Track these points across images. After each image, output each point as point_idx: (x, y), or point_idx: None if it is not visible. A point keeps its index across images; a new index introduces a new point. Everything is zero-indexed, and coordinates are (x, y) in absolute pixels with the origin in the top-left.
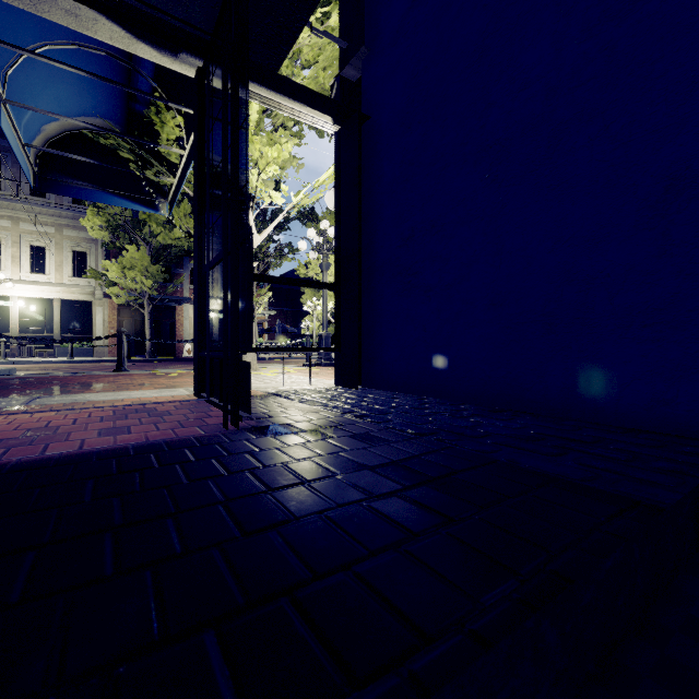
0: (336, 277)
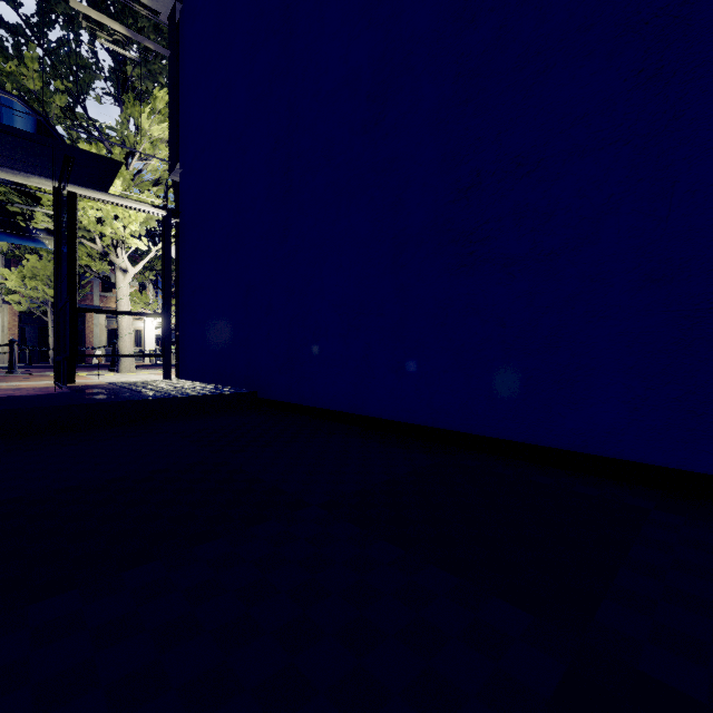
0: (163, 310)
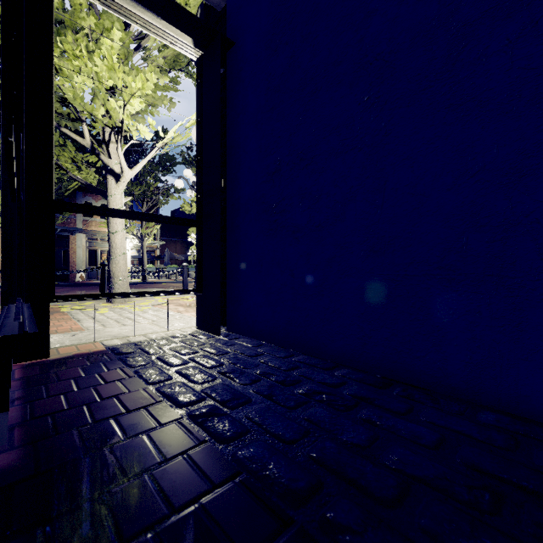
0: (199, 214)
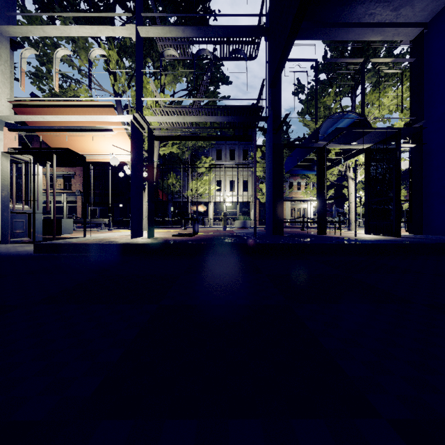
0: (410, 197)
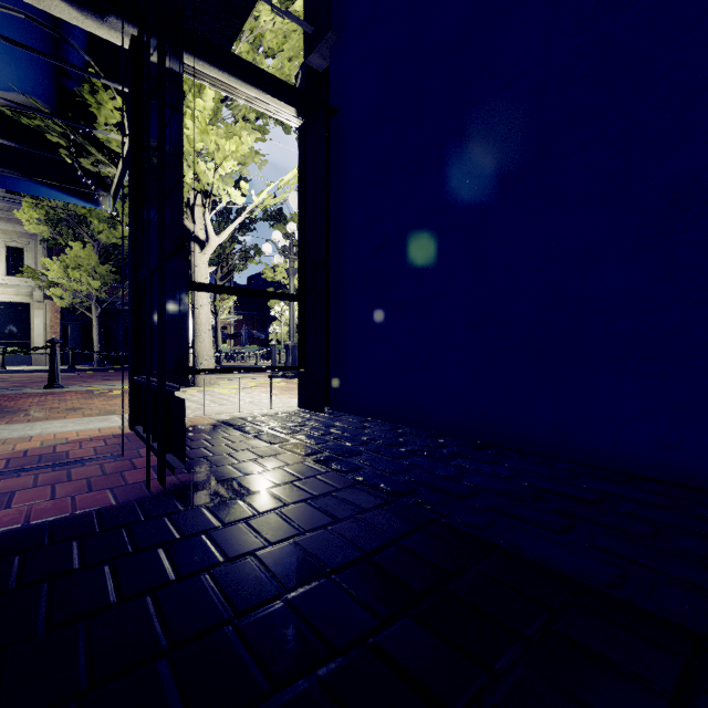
0: (301, 288)
